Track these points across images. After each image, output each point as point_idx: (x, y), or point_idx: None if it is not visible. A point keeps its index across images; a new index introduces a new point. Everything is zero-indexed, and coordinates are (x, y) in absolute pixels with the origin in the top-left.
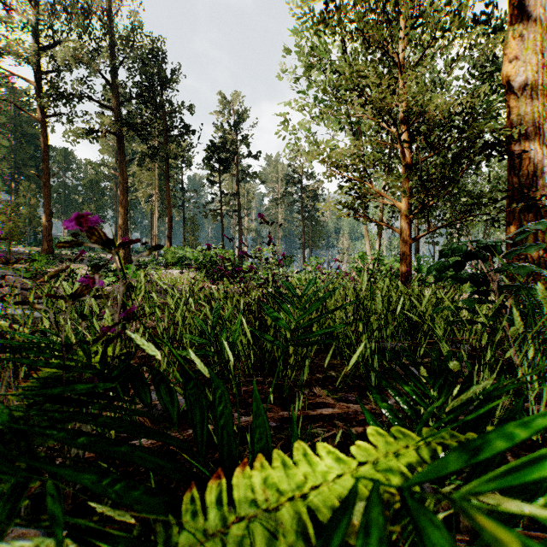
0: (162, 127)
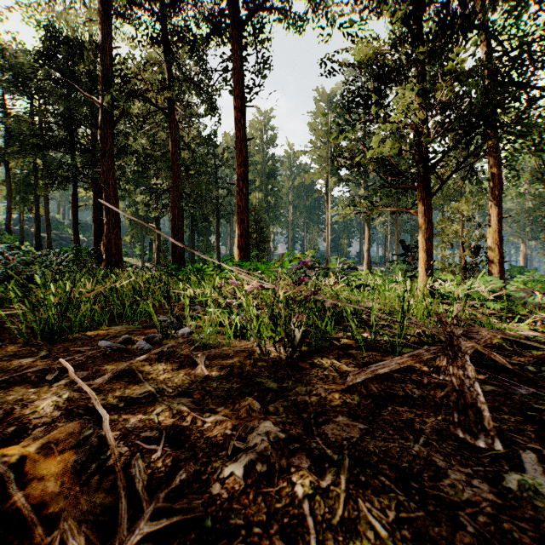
0: None
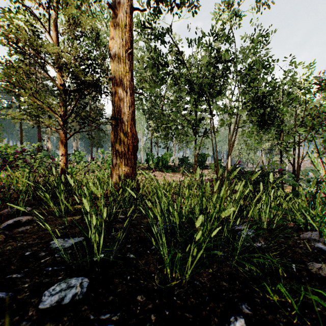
0: None
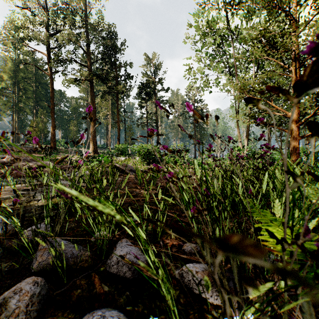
0: (114, 76)
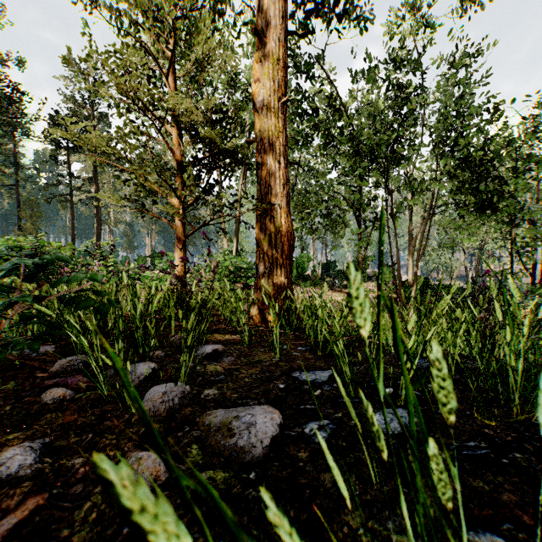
0: None
